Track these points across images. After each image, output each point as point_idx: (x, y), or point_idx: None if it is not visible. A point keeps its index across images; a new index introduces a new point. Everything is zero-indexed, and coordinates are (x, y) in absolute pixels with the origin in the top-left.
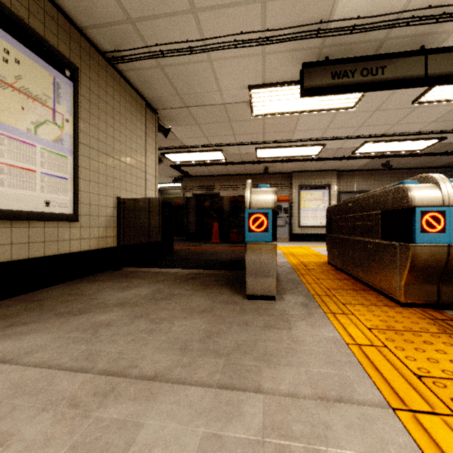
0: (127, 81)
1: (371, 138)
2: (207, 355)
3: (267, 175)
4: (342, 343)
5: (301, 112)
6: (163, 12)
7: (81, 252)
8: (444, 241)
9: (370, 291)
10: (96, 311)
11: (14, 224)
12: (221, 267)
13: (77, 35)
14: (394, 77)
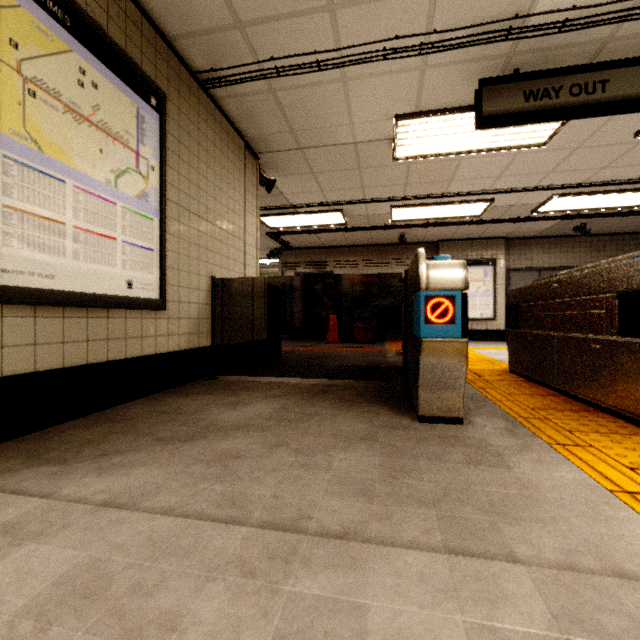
0: (223, 113)
1: (564, 189)
2: (406, 504)
3: (402, 245)
4: (602, 490)
5: (465, 152)
6: (287, 11)
7: (168, 353)
8: None
9: (599, 413)
10: (211, 436)
11: (90, 313)
12: (357, 377)
13: (164, 48)
14: (621, 96)
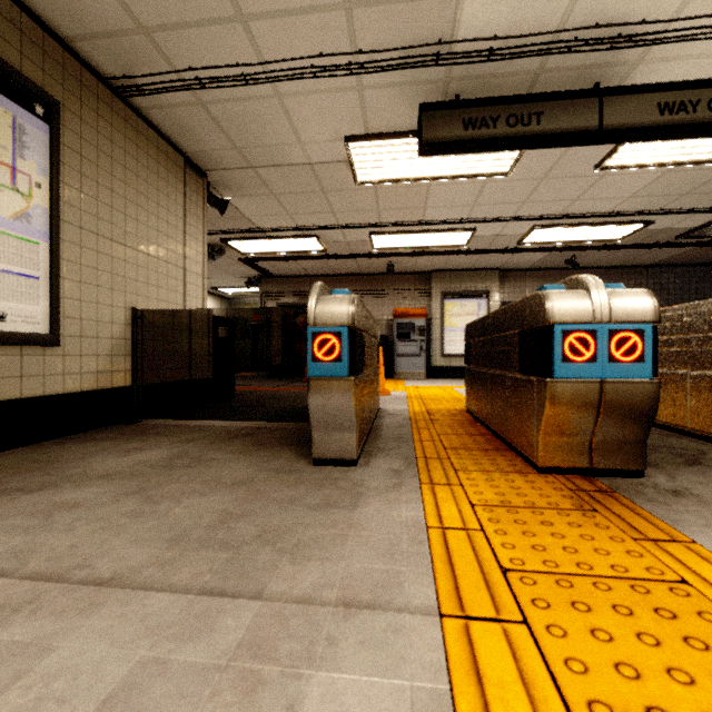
0: (151, 125)
1: (542, 220)
2: (208, 548)
3: (393, 275)
4: (422, 527)
5: (430, 178)
6: (194, 18)
7: (64, 395)
8: (595, 374)
9: (506, 452)
10: (66, 485)
11: None
12: (300, 418)
13: (58, 49)
14: (555, 129)
